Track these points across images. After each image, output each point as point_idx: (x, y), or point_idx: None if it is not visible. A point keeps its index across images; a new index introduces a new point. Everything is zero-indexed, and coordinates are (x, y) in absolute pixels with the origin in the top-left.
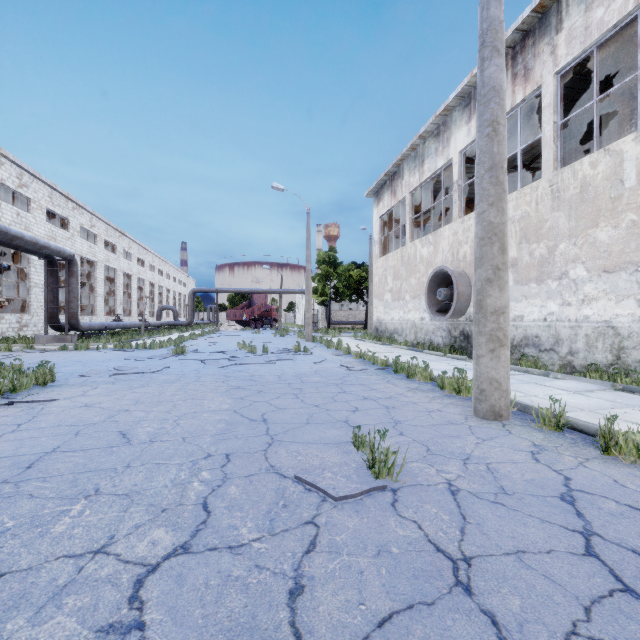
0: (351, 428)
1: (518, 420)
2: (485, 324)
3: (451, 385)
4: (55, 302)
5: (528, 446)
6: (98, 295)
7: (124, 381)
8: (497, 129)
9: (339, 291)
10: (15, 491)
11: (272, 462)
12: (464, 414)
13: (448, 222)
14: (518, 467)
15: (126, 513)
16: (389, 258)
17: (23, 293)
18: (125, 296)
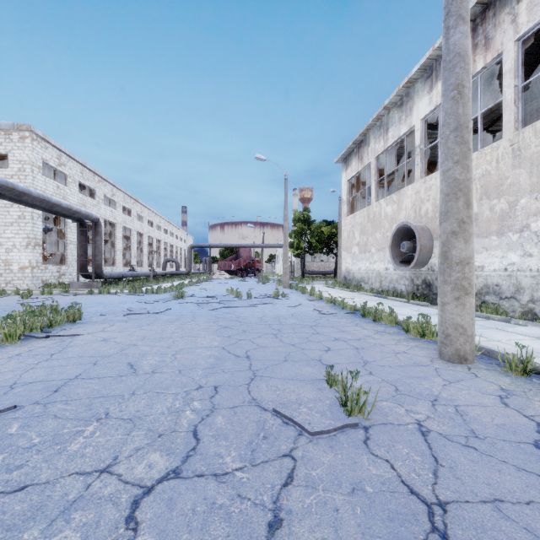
0: (324, 366)
1: (483, 364)
2: (450, 274)
3: (416, 329)
4: (85, 256)
5: (495, 390)
6: (117, 250)
7: (135, 320)
8: (462, 92)
9: (312, 245)
10: (43, 411)
11: (254, 395)
12: (429, 356)
13: (410, 183)
14: (487, 411)
15: (129, 436)
16: (356, 216)
17: (62, 249)
18: (138, 251)
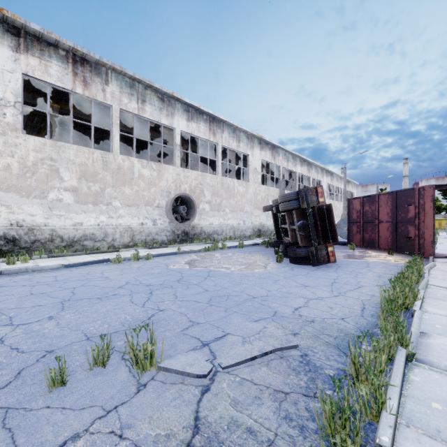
0: None
1: None
2: None
3: None
4: None
5: None
6: None
7: None
8: None
9: None
10: None
11: None
12: None
13: None
14: None
15: None
16: None
17: None
18: None
